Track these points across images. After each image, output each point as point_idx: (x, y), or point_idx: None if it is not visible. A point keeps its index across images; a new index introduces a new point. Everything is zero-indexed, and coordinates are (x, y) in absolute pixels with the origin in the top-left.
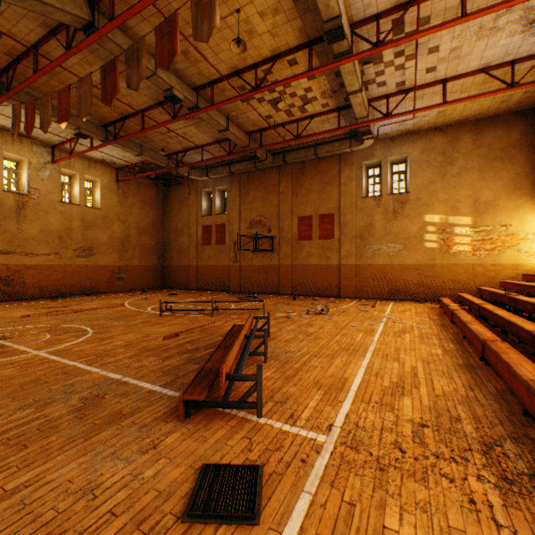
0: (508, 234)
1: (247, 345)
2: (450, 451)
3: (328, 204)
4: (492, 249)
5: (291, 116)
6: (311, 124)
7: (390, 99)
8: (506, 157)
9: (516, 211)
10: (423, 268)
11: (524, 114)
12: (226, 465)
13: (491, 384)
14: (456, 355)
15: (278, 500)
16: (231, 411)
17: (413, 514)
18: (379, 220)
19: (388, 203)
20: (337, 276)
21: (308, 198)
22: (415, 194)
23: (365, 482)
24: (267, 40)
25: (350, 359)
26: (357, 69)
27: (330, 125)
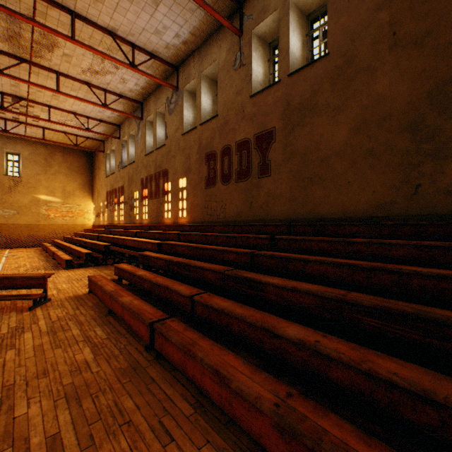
0: (80, 209)
1: None
2: (35, 270)
3: None
4: (73, 216)
5: None
6: None
7: (9, 120)
8: (80, 171)
9: (84, 198)
10: (33, 226)
11: (87, 153)
12: None
13: (53, 262)
14: (44, 259)
15: None
16: None
17: None
18: None
19: (5, 181)
20: None
21: None
22: (27, 179)
23: None
24: None
25: None
26: None
27: None
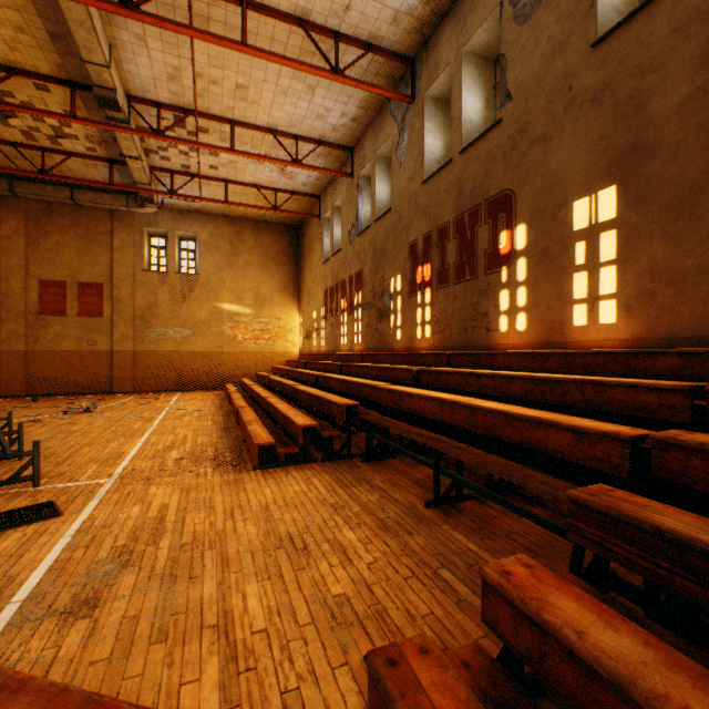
0: (280, 326)
1: (3, 439)
2: (195, 464)
3: (95, 270)
4: (270, 339)
5: (33, 140)
6: (68, 161)
7: (177, 175)
8: (279, 261)
9: (285, 307)
10: (213, 356)
11: (291, 229)
12: (19, 509)
13: (235, 434)
14: (221, 423)
15: (76, 506)
16: (0, 492)
17: (166, 486)
18: (166, 300)
19: (176, 282)
20: (109, 366)
21: (61, 256)
22: (206, 278)
23: (139, 486)
24: (1, 47)
25: (128, 441)
26: (137, 138)
27: (99, 172)
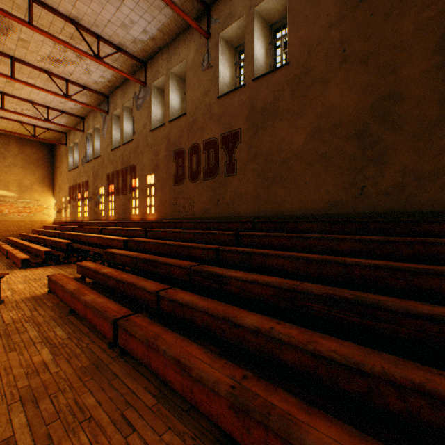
0: (39, 205)
1: None
2: None
3: None
4: (31, 212)
5: None
6: None
7: None
8: (39, 164)
9: (43, 193)
10: None
11: (47, 145)
12: None
13: (7, 261)
14: None
15: None
16: None
17: None
18: None
19: None
20: None
21: None
22: None
23: None
24: None
25: None
26: None
27: None
